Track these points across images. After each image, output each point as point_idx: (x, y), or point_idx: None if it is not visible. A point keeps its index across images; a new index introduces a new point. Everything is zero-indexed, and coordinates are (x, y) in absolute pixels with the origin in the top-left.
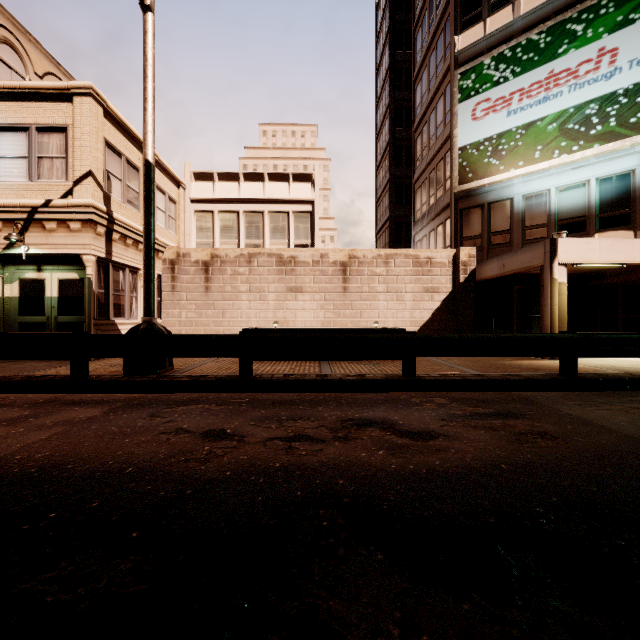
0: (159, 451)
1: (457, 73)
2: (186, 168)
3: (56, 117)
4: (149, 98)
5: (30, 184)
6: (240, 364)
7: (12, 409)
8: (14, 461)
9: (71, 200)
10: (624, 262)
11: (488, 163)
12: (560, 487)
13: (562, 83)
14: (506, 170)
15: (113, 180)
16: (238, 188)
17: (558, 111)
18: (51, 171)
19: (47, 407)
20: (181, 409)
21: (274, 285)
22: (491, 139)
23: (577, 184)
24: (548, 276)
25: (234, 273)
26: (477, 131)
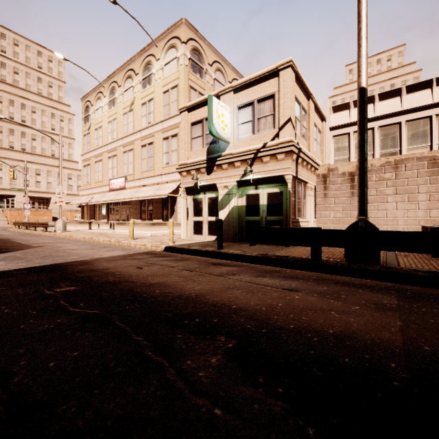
0: None
1: None
2: (326, 105)
3: (268, 90)
4: (364, 36)
5: (253, 136)
6: None
7: (307, 282)
8: (434, 354)
9: (278, 140)
10: None
11: None
12: None
13: None
14: None
15: (297, 122)
16: (373, 108)
17: None
18: (265, 125)
19: (331, 285)
20: None
21: (425, 186)
22: None
23: None
24: None
25: (379, 179)
26: None
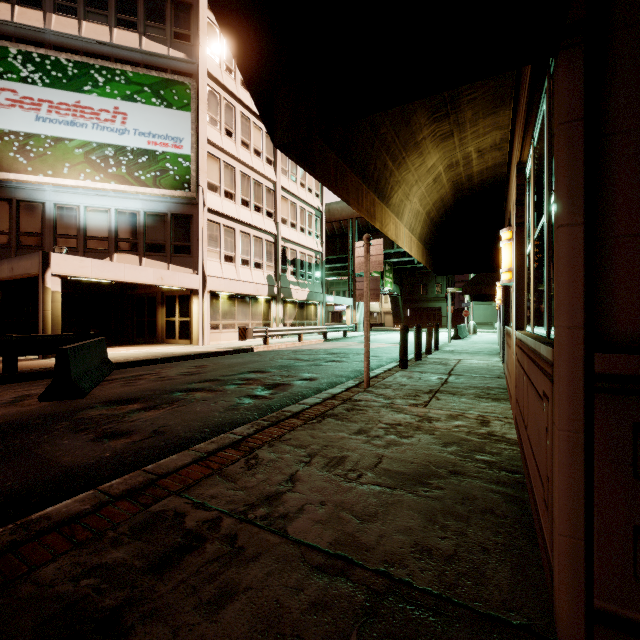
0: None
1: None
2: None
3: None
4: None
5: None
6: None
7: None
8: None
9: None
10: (113, 279)
11: (15, 158)
12: None
13: (88, 117)
14: (35, 173)
15: None
16: None
17: (84, 140)
18: None
19: None
20: None
21: None
22: (18, 135)
23: (102, 209)
24: (41, 284)
25: None
26: (1, 118)
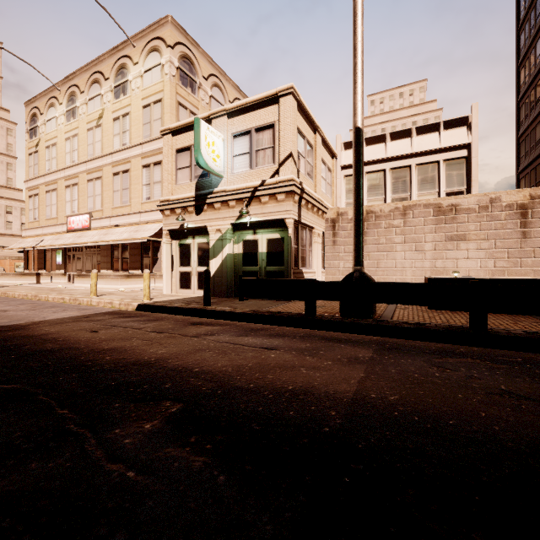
0: (536, 423)
1: None
2: (337, 141)
3: (267, 118)
4: (359, 72)
5: (251, 171)
6: (473, 316)
7: (292, 339)
8: (377, 400)
9: (278, 178)
10: None
11: None
12: None
13: None
14: None
15: (300, 158)
16: (384, 148)
17: None
18: (264, 159)
19: (316, 341)
20: (454, 361)
21: (431, 235)
22: None
23: None
24: None
25: (388, 226)
26: None
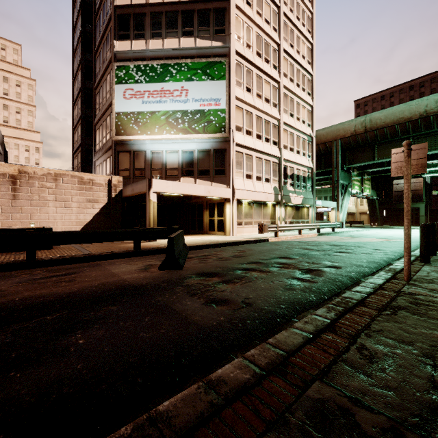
0: None
1: (115, 65)
2: None
3: None
4: None
5: None
6: None
7: None
8: None
9: None
10: (182, 193)
11: (132, 127)
12: (34, 301)
13: (167, 96)
14: (142, 134)
15: None
16: None
17: (165, 110)
18: None
19: None
20: None
21: None
22: (134, 113)
23: (174, 151)
24: (148, 198)
25: None
26: (126, 106)
